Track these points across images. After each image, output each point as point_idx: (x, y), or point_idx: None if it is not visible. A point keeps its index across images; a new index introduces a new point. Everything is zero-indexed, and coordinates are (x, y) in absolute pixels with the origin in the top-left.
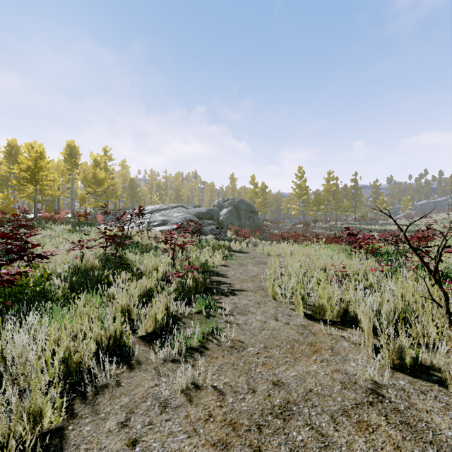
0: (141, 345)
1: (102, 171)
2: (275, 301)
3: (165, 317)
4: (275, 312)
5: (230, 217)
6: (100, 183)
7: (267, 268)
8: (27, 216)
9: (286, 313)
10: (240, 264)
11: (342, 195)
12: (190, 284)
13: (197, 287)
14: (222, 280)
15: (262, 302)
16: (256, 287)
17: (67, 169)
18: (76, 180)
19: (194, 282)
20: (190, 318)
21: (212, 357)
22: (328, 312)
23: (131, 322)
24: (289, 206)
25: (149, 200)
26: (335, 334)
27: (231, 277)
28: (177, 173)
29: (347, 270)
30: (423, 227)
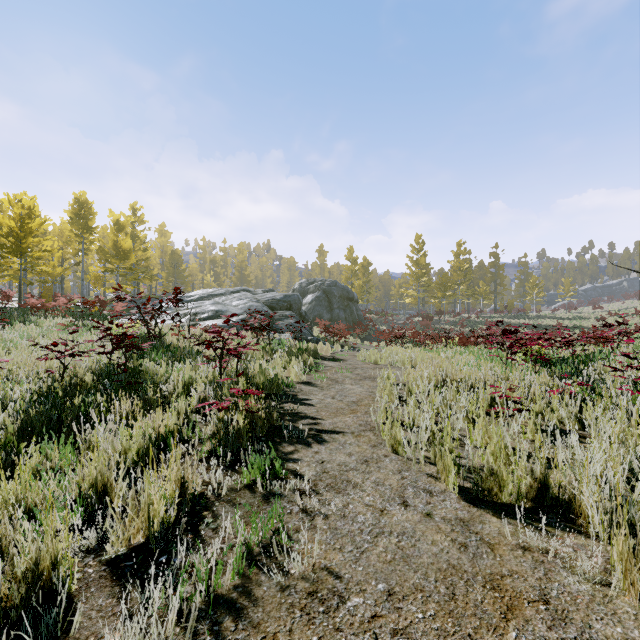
0: (101, 592)
1: (127, 238)
2: (396, 456)
3: (172, 510)
4: (400, 484)
5: (318, 306)
6: (124, 257)
7: (376, 387)
8: (13, 305)
9: (421, 486)
10: (332, 380)
11: (476, 276)
12: (239, 425)
13: (254, 428)
14: (302, 410)
15: (373, 459)
16: (359, 424)
17: (75, 234)
18: (90, 252)
19: (247, 421)
20: (230, 503)
21: (262, 633)
22: (509, 488)
23: (105, 515)
24: (403, 291)
25: (200, 282)
26: (535, 547)
27: (316, 405)
28: (241, 243)
29: (513, 393)
30: (592, 321)
